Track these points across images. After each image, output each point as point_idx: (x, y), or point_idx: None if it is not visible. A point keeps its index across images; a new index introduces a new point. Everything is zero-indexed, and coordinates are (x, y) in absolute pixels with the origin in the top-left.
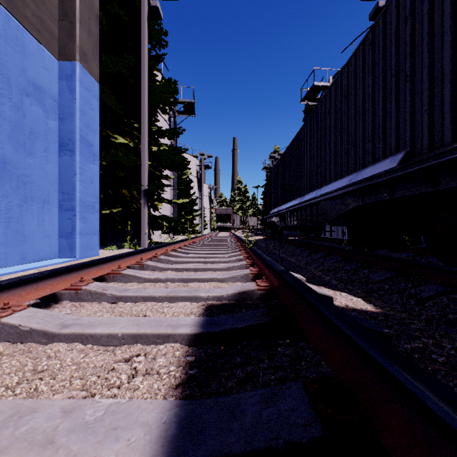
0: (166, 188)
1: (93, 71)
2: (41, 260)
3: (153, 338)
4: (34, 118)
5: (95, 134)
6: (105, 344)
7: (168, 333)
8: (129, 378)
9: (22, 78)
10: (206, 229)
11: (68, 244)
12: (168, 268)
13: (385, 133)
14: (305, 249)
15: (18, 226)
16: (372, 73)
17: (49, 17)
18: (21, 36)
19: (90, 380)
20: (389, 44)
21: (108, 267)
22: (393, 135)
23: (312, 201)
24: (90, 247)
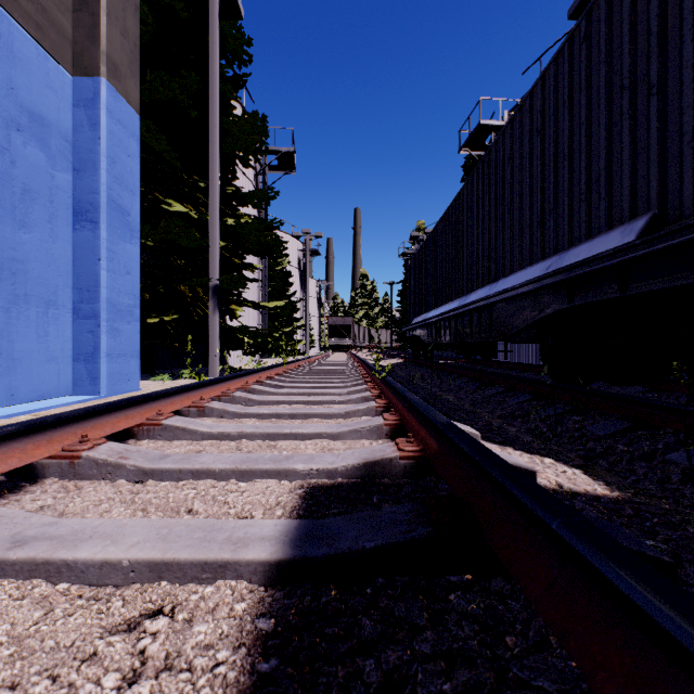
0: (251, 285)
1: (131, 95)
2: (42, 398)
3: (192, 571)
4: (31, 168)
5: (133, 196)
6: (95, 582)
7: (224, 560)
8: (120, 688)
9: (9, 100)
10: (312, 348)
11: (88, 372)
12: (246, 414)
13: (611, 187)
14: (469, 380)
15: (2, 343)
16: (586, 89)
17: (57, 5)
18: (7, 33)
19: (30, 693)
20: (618, 36)
21: (141, 413)
22: (626, 188)
23: (482, 302)
24: (125, 377)
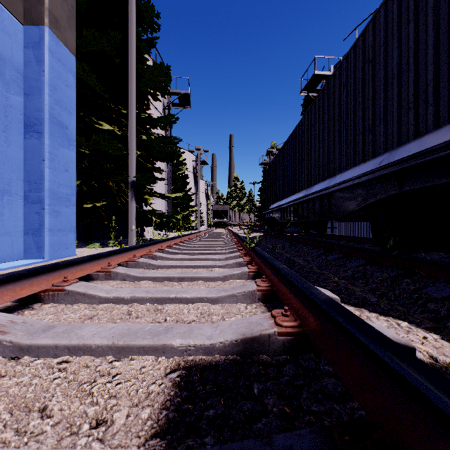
0: (160, 183)
1: (68, 42)
2: None
3: None
4: None
5: (70, 115)
6: None
7: None
8: None
9: None
10: (202, 226)
11: (35, 243)
12: (144, 277)
13: (439, 94)
14: (313, 248)
15: None
16: (414, 19)
17: None
18: None
19: None
20: None
21: (48, 280)
22: None
23: (323, 191)
24: (64, 246)
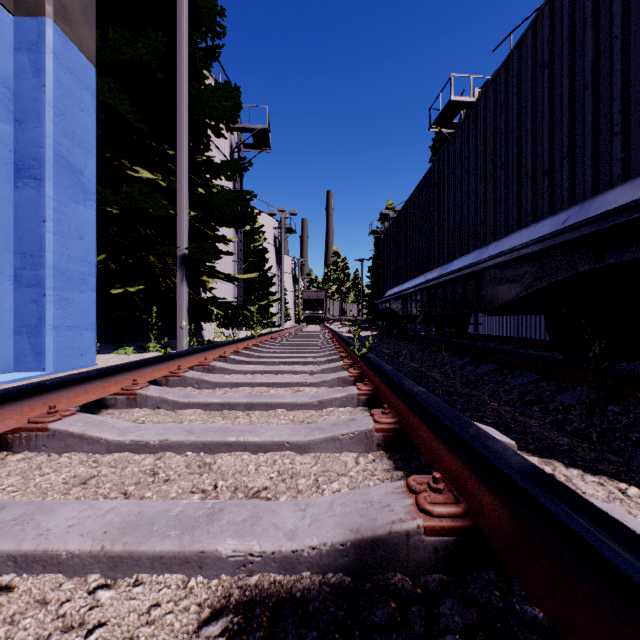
0: (226, 259)
1: (84, 44)
2: None
3: None
4: None
5: (88, 154)
6: None
7: None
8: None
9: None
10: (288, 321)
11: (31, 347)
12: (190, 404)
13: None
14: (452, 354)
15: None
16: None
17: None
18: None
19: None
20: None
21: (22, 412)
22: None
23: (469, 269)
24: (77, 351)
